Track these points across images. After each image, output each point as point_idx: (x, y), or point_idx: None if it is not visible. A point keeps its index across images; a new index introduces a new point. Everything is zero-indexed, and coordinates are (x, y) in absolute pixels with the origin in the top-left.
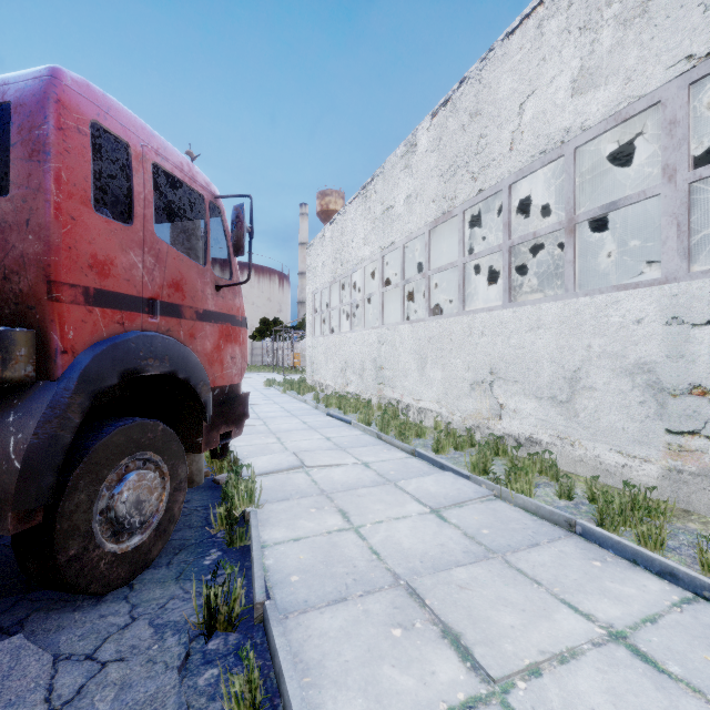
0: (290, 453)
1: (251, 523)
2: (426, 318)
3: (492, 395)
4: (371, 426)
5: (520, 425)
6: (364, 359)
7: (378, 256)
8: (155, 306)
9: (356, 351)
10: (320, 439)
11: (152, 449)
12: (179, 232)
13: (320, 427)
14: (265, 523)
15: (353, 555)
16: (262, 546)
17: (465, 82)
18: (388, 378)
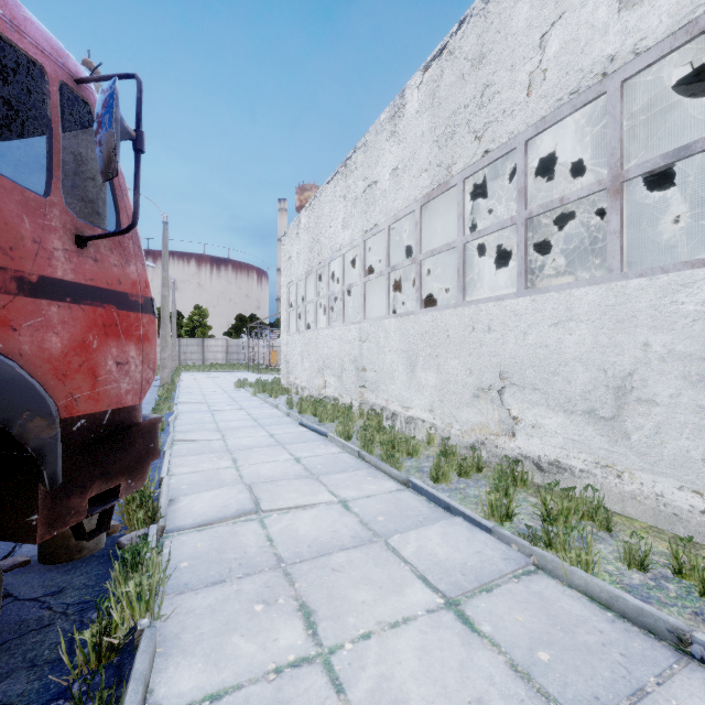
0: (243, 486)
1: (133, 666)
2: (416, 311)
3: (502, 405)
4: (351, 440)
5: (542, 445)
6: (343, 359)
7: (360, 241)
8: None
9: (334, 349)
10: (287, 461)
11: None
12: (65, 174)
13: (289, 442)
14: (171, 646)
15: None
16: None
17: (466, 22)
18: (371, 381)
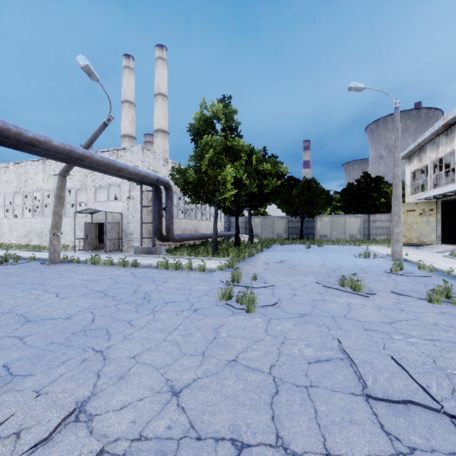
0: None
1: None
2: (13, 218)
3: (29, 237)
4: None
5: (35, 242)
6: None
7: None
8: None
9: None
10: None
11: None
12: None
13: None
14: None
15: None
16: None
17: (23, 162)
18: None
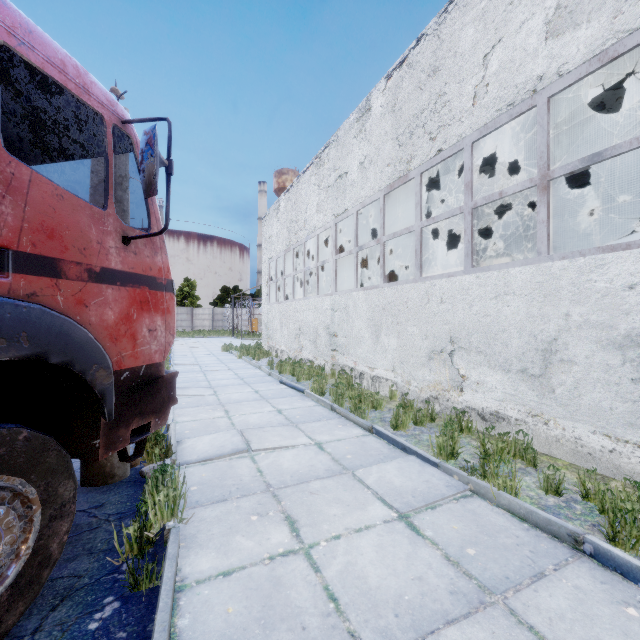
0: (236, 431)
1: (167, 551)
2: (381, 285)
3: (452, 365)
4: (324, 395)
5: (485, 398)
6: (317, 326)
7: (332, 224)
8: (4, 258)
9: (310, 317)
10: (270, 412)
11: (4, 470)
12: (99, 180)
13: (271, 397)
14: (191, 542)
15: (302, 603)
16: (179, 588)
17: (422, 39)
18: (342, 345)
